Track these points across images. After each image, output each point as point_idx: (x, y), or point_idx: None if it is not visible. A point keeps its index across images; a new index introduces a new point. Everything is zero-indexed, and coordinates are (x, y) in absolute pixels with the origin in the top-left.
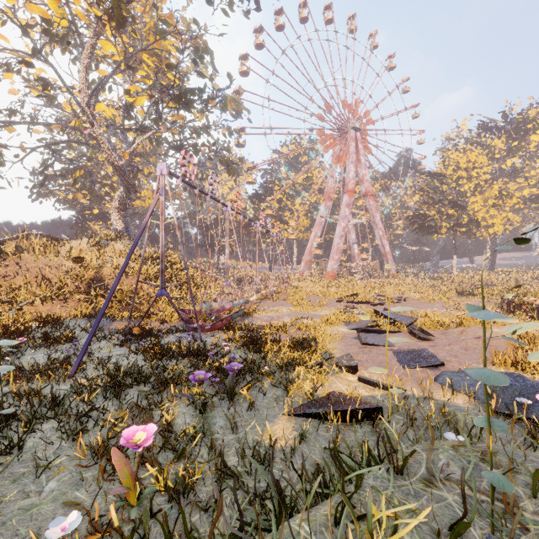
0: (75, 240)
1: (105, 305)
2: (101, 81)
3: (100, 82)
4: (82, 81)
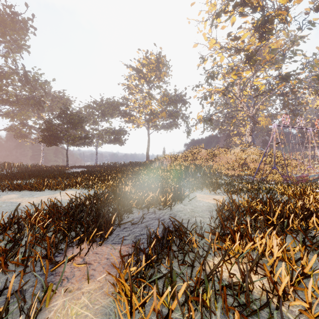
0: (234, 148)
1: (257, 169)
2: (244, 84)
3: (244, 85)
4: (237, 88)
